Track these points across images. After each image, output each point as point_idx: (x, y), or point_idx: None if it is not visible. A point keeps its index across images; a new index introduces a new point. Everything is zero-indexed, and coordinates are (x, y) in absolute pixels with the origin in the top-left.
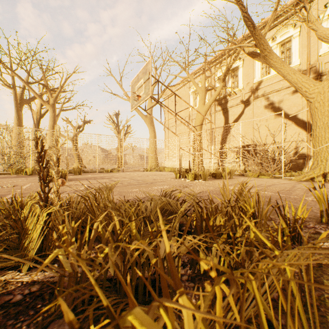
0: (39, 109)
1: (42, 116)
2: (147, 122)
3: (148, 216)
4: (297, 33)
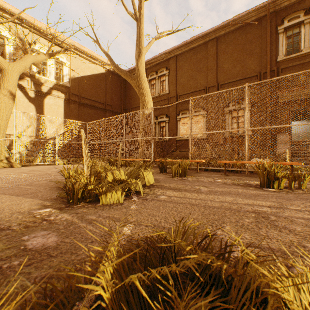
0: None
1: None
2: None
3: None
4: None
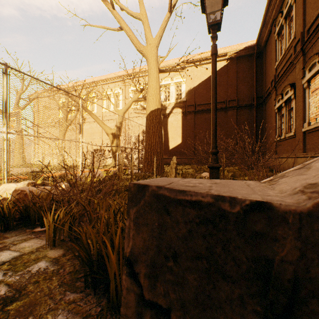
0: None
1: None
2: None
3: None
4: (121, 93)
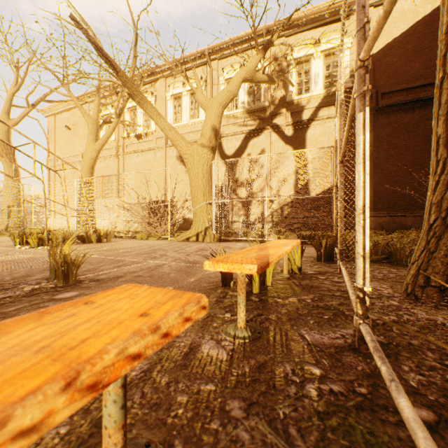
0: None
1: None
2: None
3: None
4: (204, 87)
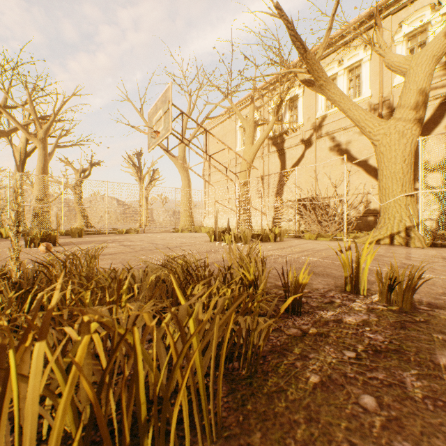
0: (24, 145)
1: (28, 155)
2: (178, 166)
3: (139, 287)
4: (368, 57)
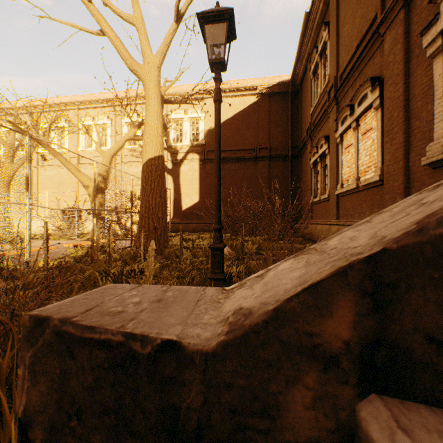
0: None
1: None
2: None
3: None
4: (110, 124)
